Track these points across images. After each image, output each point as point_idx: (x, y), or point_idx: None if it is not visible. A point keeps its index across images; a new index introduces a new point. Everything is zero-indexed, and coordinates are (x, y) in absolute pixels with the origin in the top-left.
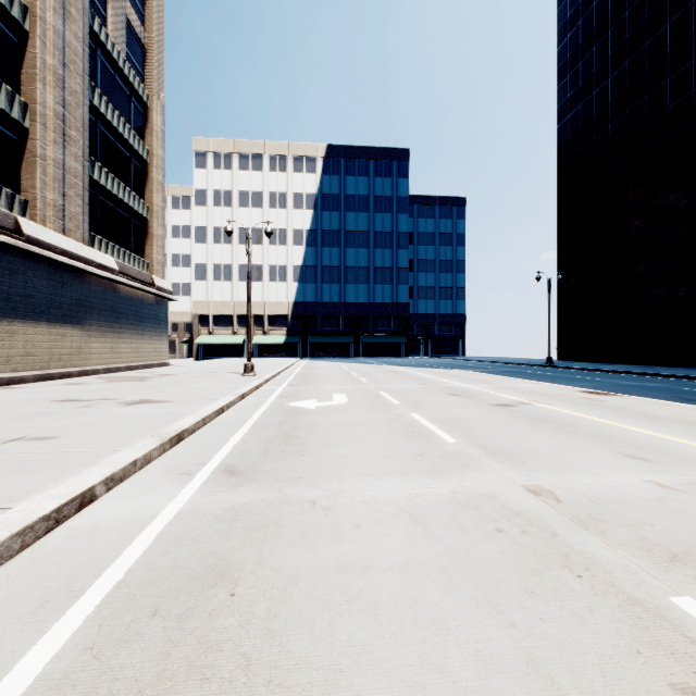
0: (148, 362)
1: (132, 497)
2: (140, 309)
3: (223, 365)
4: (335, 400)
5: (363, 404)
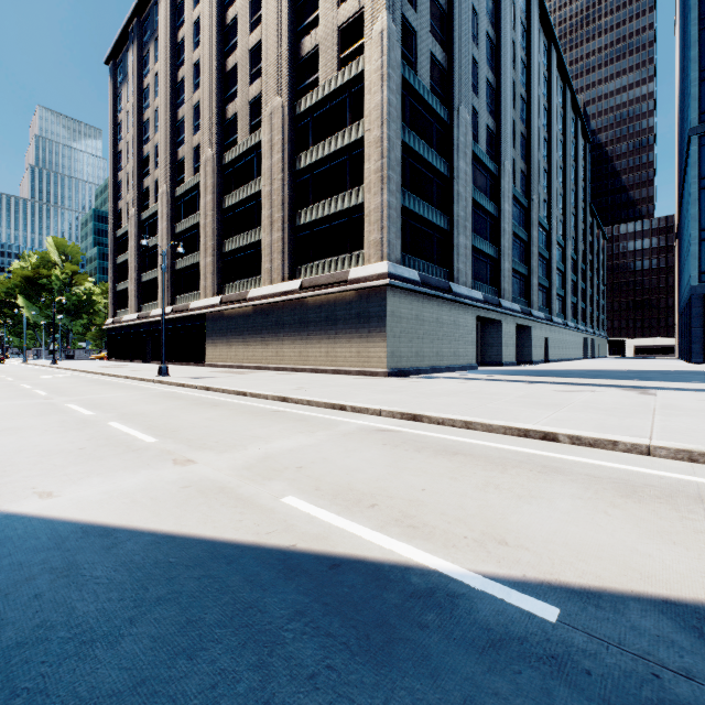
0: (344, 368)
1: (73, 372)
2: (334, 312)
3: (336, 381)
4: (48, 376)
5: (30, 377)
